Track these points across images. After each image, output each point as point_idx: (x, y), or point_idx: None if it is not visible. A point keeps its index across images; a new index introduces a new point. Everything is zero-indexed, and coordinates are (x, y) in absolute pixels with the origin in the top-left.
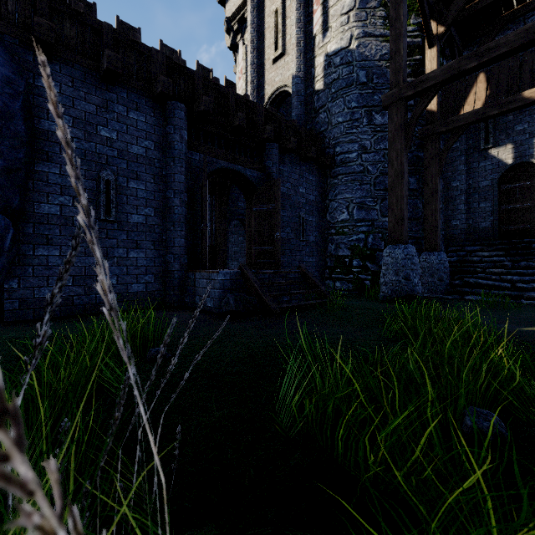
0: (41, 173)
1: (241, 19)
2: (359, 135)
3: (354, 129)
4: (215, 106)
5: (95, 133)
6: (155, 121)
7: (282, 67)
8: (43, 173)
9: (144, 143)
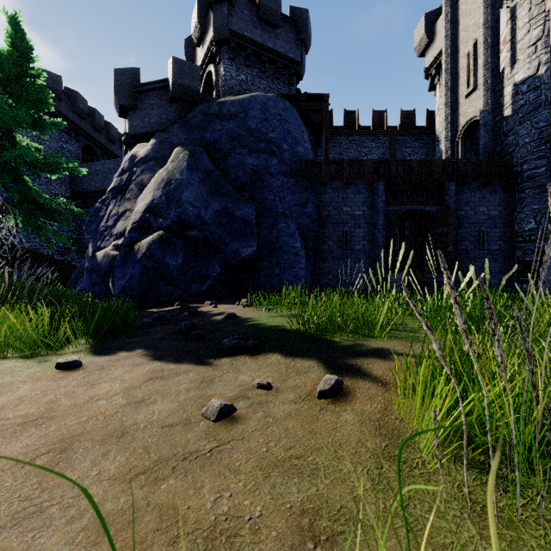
0: (322, 233)
1: (437, 66)
2: (548, 150)
3: (542, 147)
4: (403, 174)
5: (341, 211)
6: (368, 196)
7: (473, 100)
8: (323, 233)
9: (362, 209)
